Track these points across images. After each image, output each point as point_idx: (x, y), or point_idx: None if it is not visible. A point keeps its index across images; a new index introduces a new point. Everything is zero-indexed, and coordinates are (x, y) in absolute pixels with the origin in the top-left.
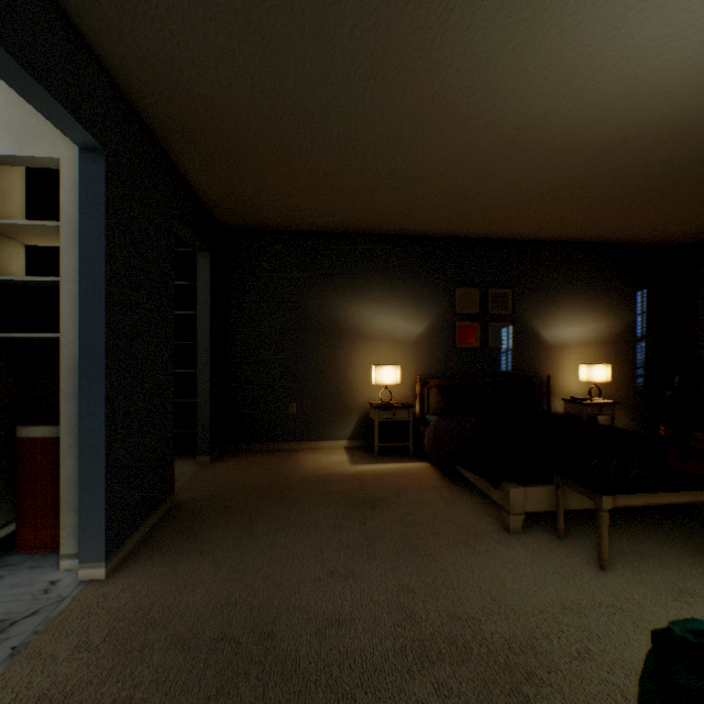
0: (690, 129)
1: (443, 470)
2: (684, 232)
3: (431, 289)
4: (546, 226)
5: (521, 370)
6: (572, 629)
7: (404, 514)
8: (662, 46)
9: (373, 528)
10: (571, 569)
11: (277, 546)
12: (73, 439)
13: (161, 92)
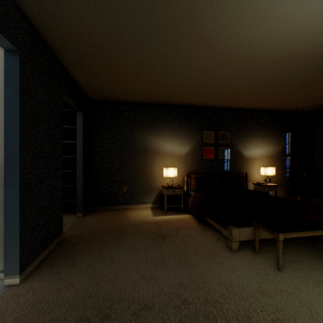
0: (317, 53)
1: (198, 219)
2: (308, 106)
3: (192, 131)
4: (245, 101)
5: (234, 169)
6: (268, 306)
7: (179, 242)
8: (310, 6)
9: (164, 250)
10: (264, 270)
11: (114, 261)
12: (2, 208)
13: (51, 23)
